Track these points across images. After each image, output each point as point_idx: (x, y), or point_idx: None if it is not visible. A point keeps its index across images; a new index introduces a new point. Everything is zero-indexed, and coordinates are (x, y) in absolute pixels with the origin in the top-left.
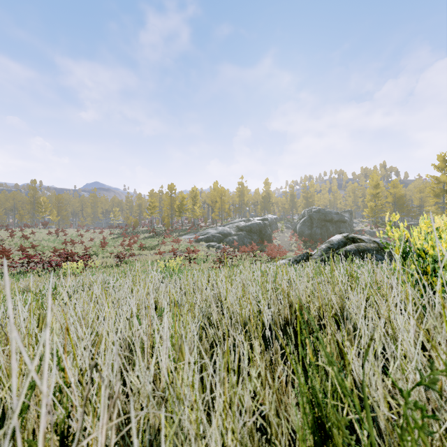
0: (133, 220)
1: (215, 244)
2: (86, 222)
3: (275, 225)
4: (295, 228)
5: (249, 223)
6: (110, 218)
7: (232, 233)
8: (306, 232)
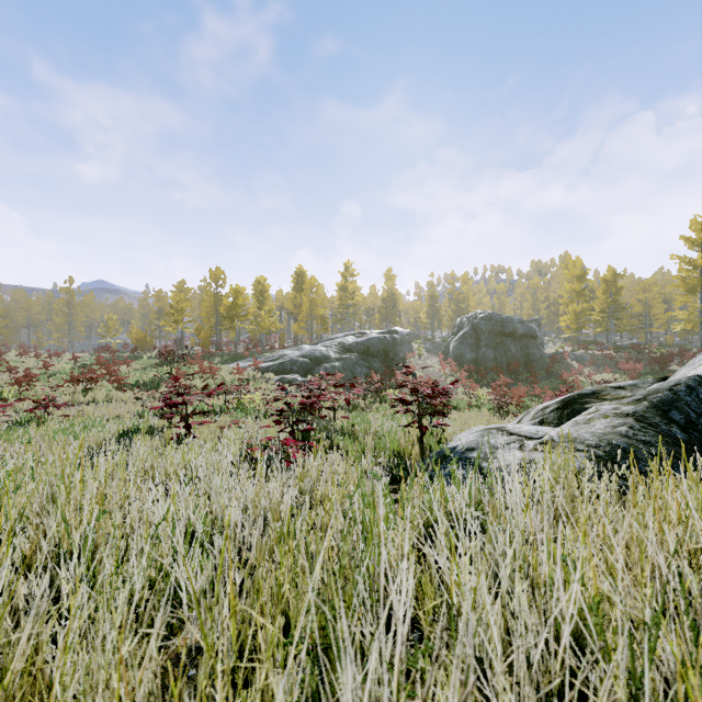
0: (139, 335)
1: (296, 377)
2: (53, 341)
3: (408, 346)
4: (446, 350)
5: (364, 337)
6: (99, 334)
7: (331, 357)
8: (469, 357)
